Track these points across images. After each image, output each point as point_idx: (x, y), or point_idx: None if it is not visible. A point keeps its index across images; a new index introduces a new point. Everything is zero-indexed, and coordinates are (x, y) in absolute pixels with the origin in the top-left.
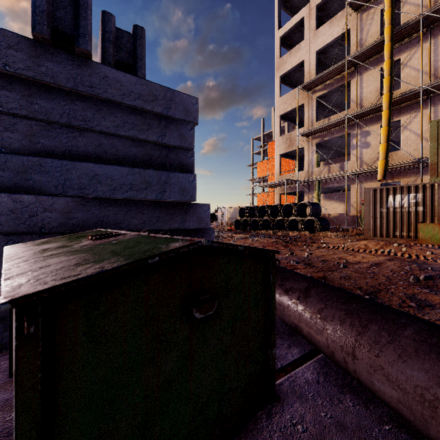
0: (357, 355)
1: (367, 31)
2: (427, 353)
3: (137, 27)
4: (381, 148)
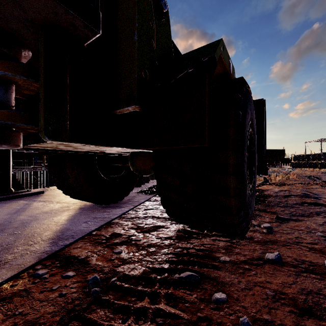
0: None
1: None
2: None
3: None
4: None
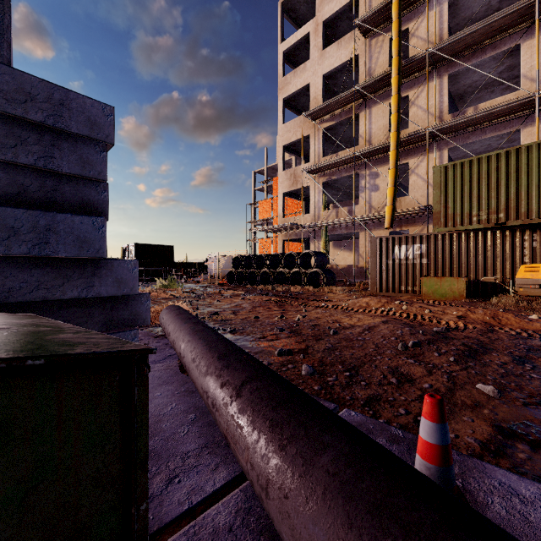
0: (269, 492)
1: (376, 60)
2: (334, 497)
3: None
4: (388, 193)
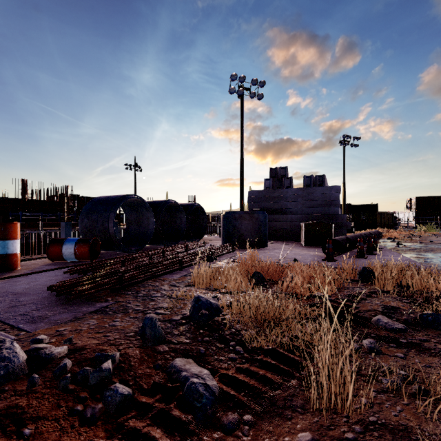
0: None
1: None
2: None
3: (323, 175)
4: None
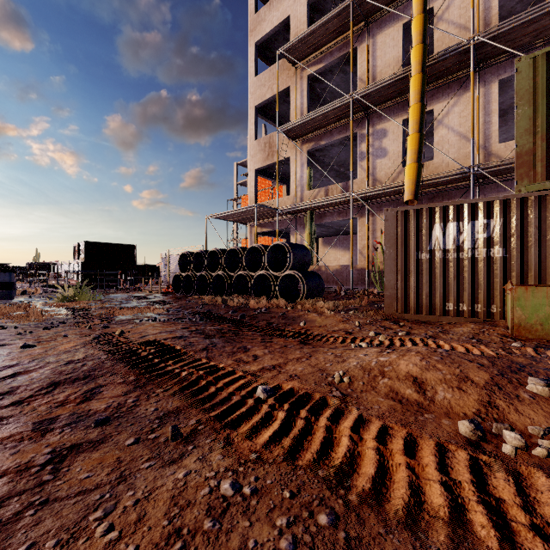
0: None
1: None
2: None
3: None
4: (409, 143)
